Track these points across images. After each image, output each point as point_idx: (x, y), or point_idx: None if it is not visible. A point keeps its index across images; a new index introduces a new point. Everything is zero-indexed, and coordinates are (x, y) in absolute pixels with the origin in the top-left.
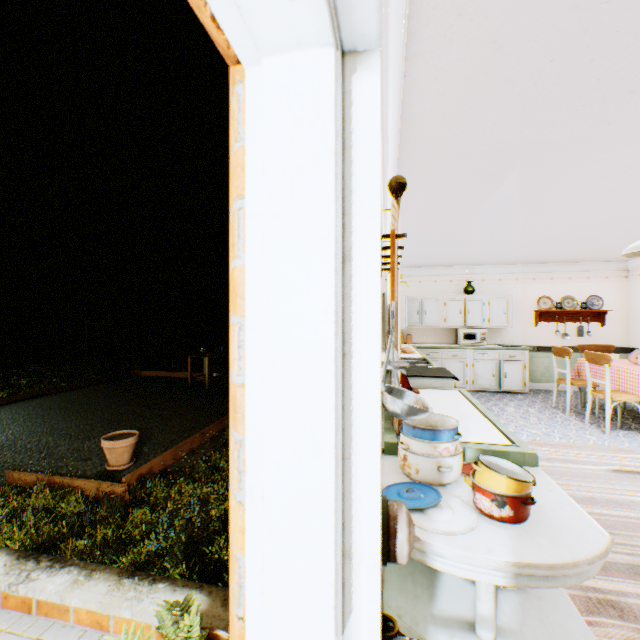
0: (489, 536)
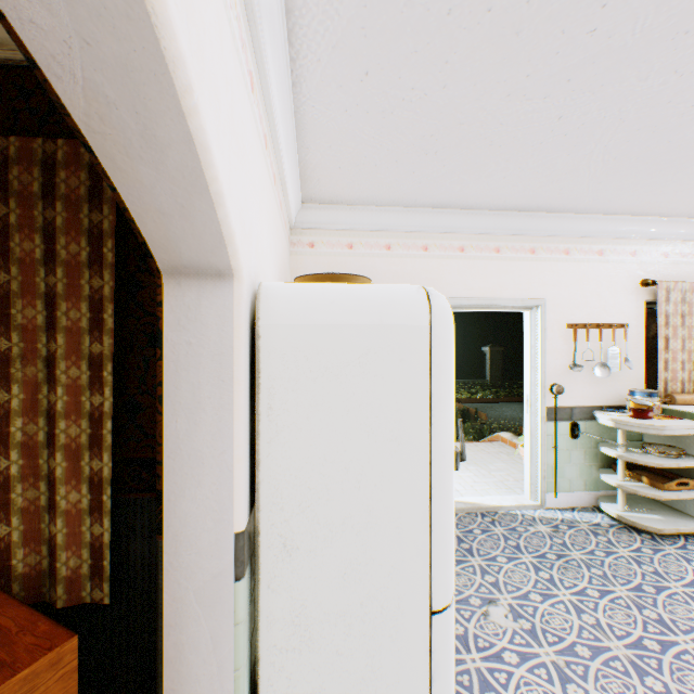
0: (617, 417)
